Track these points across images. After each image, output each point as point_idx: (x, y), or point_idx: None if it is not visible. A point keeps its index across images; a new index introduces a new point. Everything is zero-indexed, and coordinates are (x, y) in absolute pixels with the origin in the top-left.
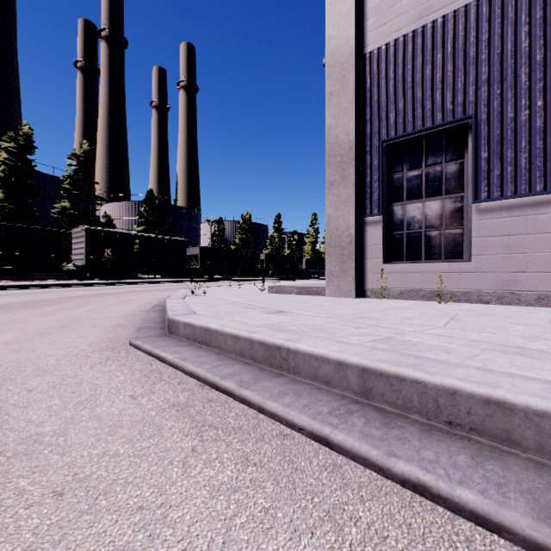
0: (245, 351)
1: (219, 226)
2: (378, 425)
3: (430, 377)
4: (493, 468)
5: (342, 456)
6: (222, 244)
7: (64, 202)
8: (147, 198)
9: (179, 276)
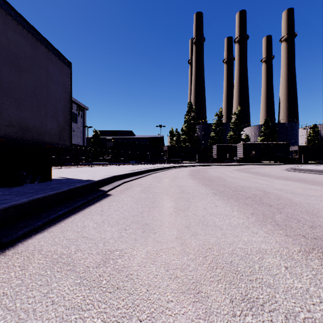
0: (307, 170)
1: (313, 130)
2: (317, 173)
3: (322, 169)
4: (322, 173)
5: (312, 174)
6: (316, 141)
7: (230, 133)
8: (264, 123)
9: (284, 162)
